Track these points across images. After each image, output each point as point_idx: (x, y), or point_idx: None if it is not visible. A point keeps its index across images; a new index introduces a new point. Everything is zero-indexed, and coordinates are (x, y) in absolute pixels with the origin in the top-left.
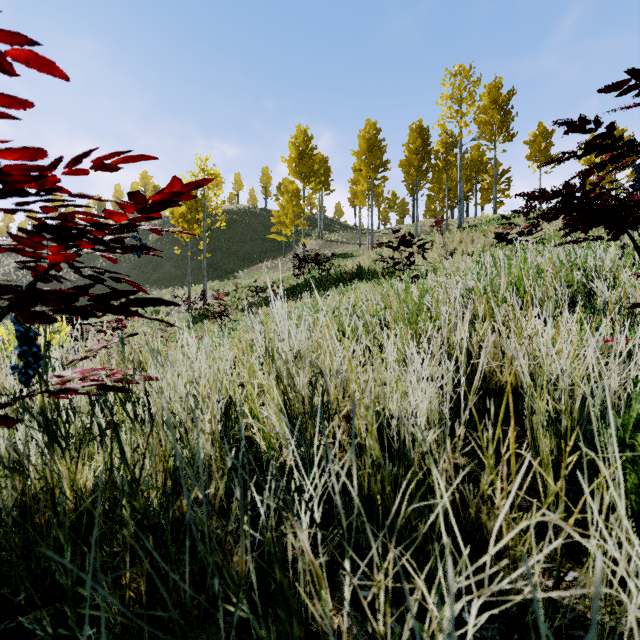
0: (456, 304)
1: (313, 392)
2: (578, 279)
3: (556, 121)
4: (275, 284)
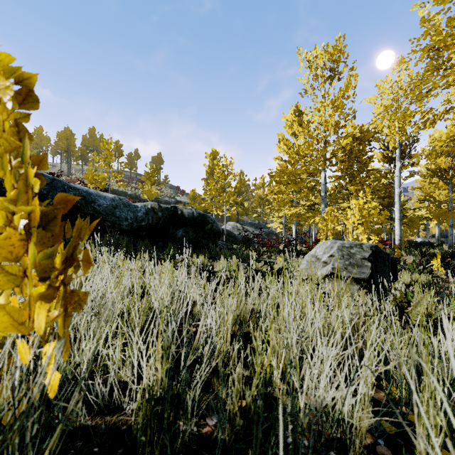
0: None
1: None
2: None
3: None
4: None
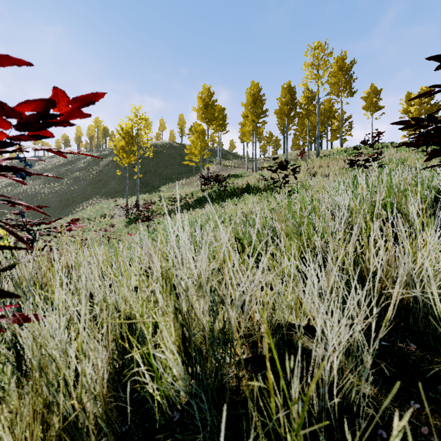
0: (343, 221)
1: (214, 327)
2: (431, 196)
3: (430, 57)
4: (187, 196)
